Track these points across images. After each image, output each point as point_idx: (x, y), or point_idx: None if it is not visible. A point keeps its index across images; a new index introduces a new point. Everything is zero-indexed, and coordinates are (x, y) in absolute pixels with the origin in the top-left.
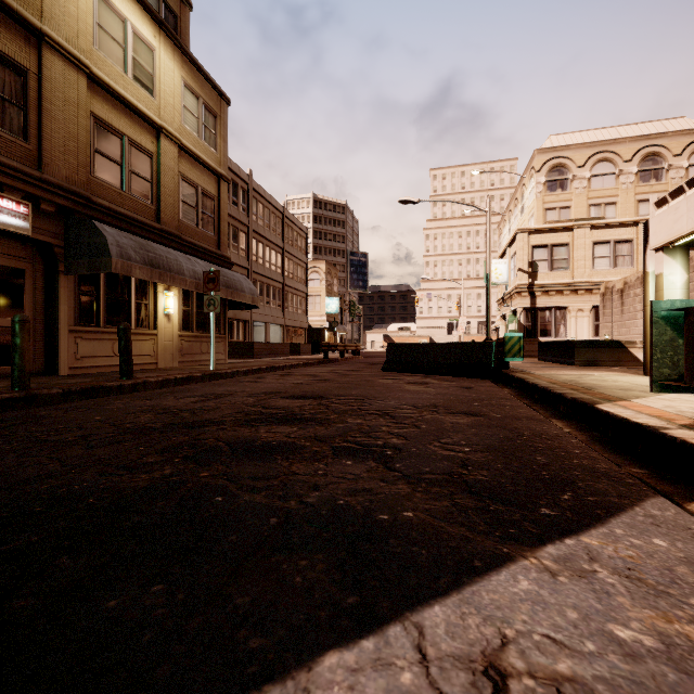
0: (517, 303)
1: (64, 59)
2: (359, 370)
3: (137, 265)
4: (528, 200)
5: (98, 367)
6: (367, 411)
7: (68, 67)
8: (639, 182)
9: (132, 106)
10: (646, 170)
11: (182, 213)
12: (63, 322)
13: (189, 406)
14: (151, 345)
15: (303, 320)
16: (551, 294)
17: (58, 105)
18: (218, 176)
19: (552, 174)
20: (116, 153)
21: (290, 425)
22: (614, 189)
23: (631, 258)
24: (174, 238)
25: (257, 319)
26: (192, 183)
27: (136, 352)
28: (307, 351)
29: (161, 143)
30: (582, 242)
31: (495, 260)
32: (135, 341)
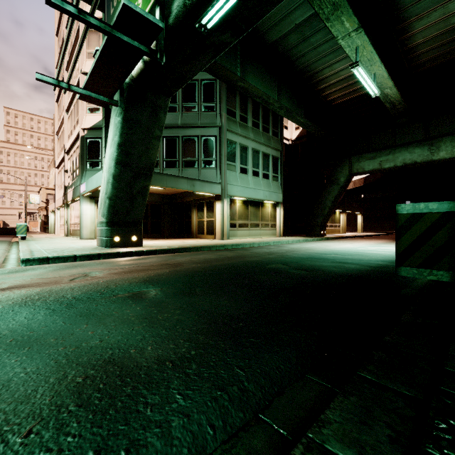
0: (41, 212)
1: None
2: None
3: None
4: None
5: None
6: None
7: None
8: None
9: None
10: None
11: None
12: None
13: None
14: None
15: None
16: None
17: None
18: None
19: None
20: None
21: None
22: None
23: None
24: None
25: None
26: None
27: None
28: None
29: None
30: None
31: (34, 195)
32: None
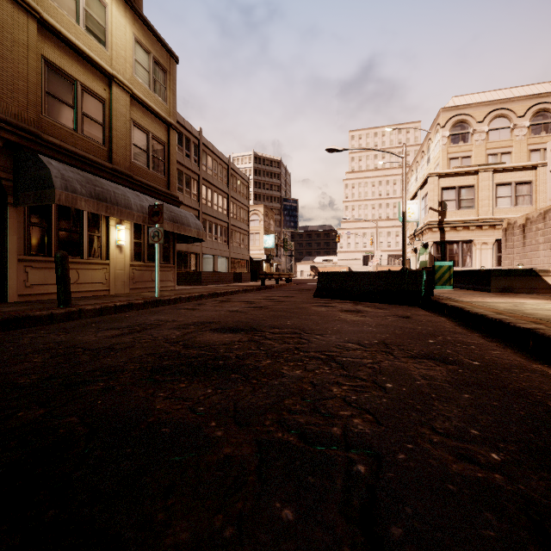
0: (428, 237)
1: (13, 1)
2: (292, 296)
3: (82, 197)
4: (434, 151)
5: (49, 294)
6: (306, 353)
7: (17, 10)
8: (531, 134)
9: (84, 54)
10: (537, 124)
11: (134, 155)
12: (12, 252)
13: (101, 342)
14: (103, 273)
15: (245, 253)
16: (458, 229)
17: (6, 45)
18: (168, 124)
19: (455, 128)
20: (68, 96)
21: (204, 381)
22: (509, 140)
23: (530, 197)
24: (125, 176)
25: (206, 252)
26: (143, 130)
27: (88, 280)
28: (248, 279)
29: (112, 91)
30: (486, 184)
31: (407, 201)
32: (87, 269)
